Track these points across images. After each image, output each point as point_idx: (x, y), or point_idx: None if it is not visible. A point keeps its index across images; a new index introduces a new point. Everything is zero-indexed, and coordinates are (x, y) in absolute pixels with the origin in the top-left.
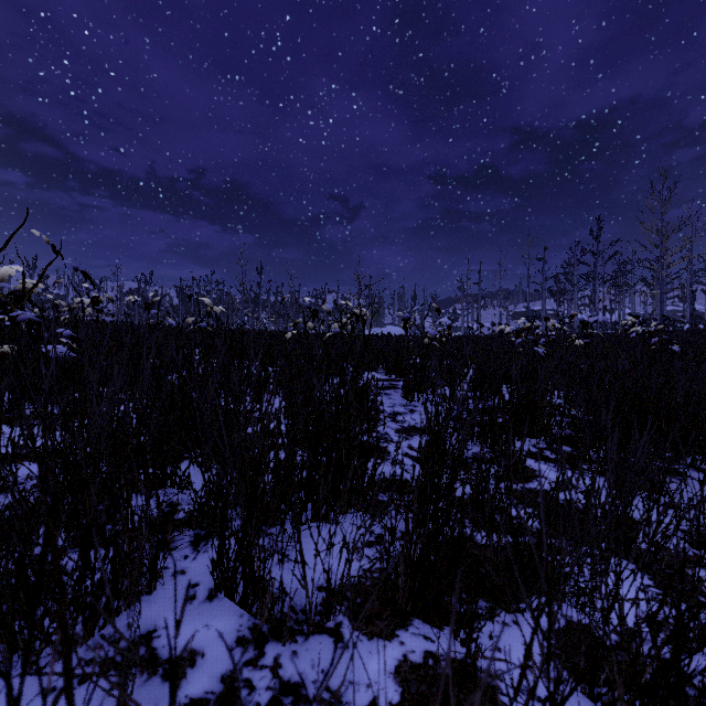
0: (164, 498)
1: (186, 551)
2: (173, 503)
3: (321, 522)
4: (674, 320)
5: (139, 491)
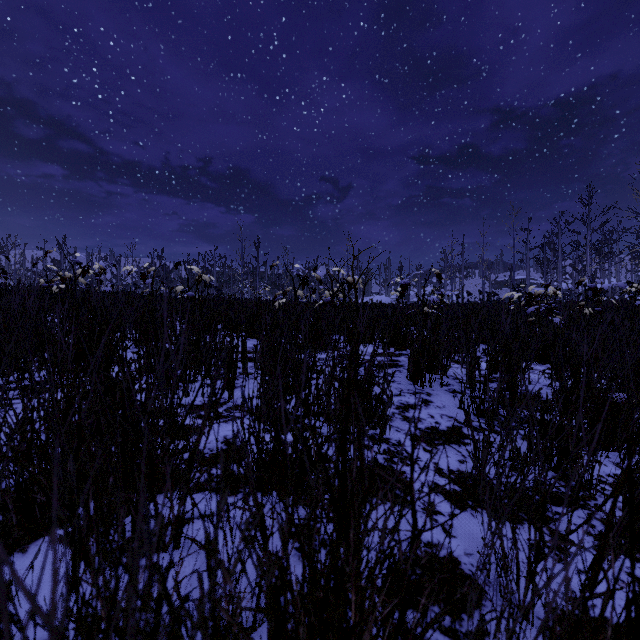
0: None
1: None
2: None
3: None
4: None
5: None
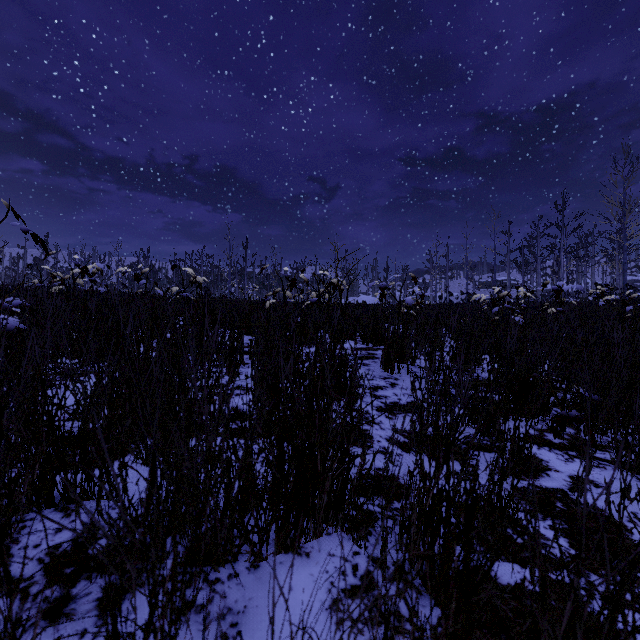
0: (85, 516)
1: (87, 619)
2: (94, 525)
3: (288, 553)
4: (635, 289)
5: (55, 505)
